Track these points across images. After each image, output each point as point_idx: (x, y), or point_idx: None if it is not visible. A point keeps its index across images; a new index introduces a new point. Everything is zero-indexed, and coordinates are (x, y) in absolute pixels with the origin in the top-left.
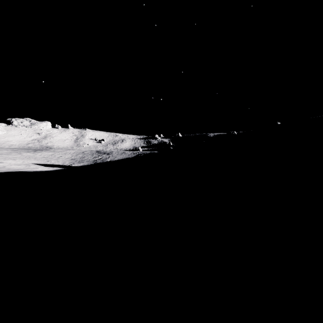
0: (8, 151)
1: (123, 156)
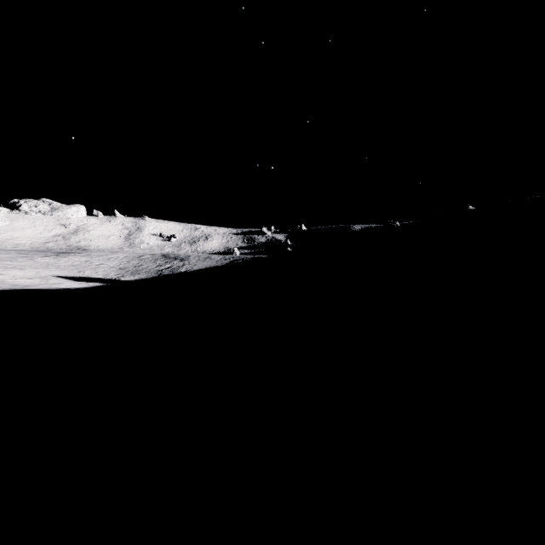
0: (12, 255)
1: (207, 264)
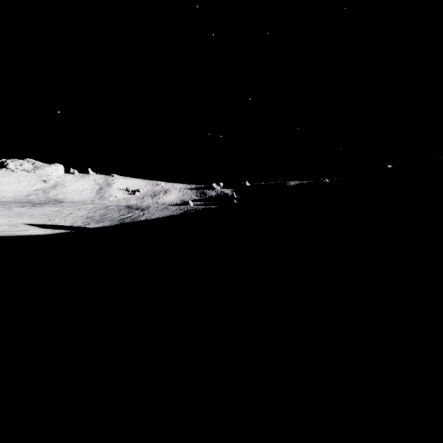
0: None
1: (164, 213)
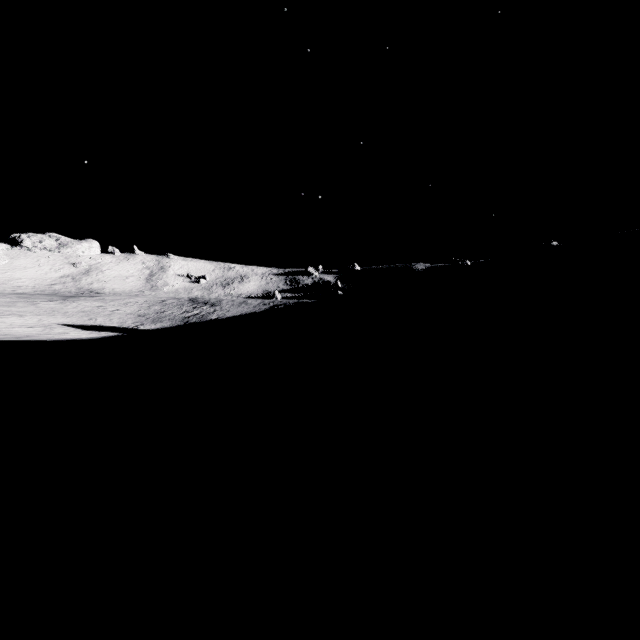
0: (10, 299)
1: (243, 310)
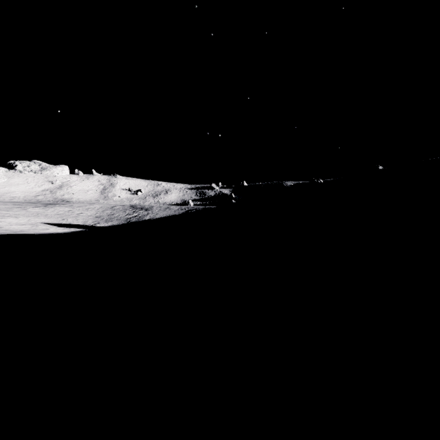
0: (8, 206)
1: (167, 213)
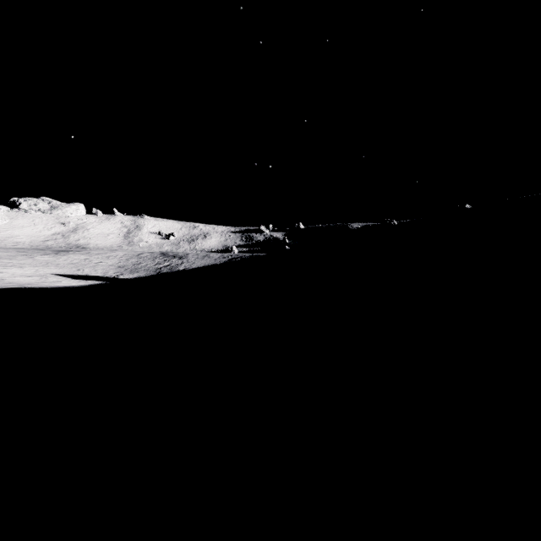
0: (11, 253)
1: (206, 262)
